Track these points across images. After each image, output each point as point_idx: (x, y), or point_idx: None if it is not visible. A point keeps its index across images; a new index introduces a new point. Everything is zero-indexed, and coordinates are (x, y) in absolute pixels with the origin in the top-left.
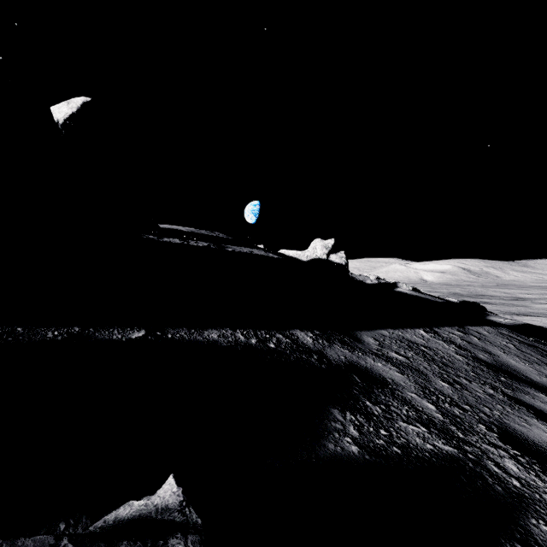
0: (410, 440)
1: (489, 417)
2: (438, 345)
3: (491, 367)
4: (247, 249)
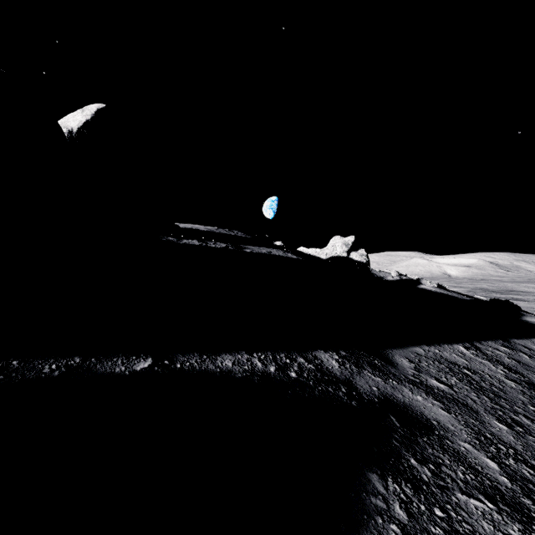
0: (476, 527)
1: None
2: (483, 367)
3: None
4: (265, 249)
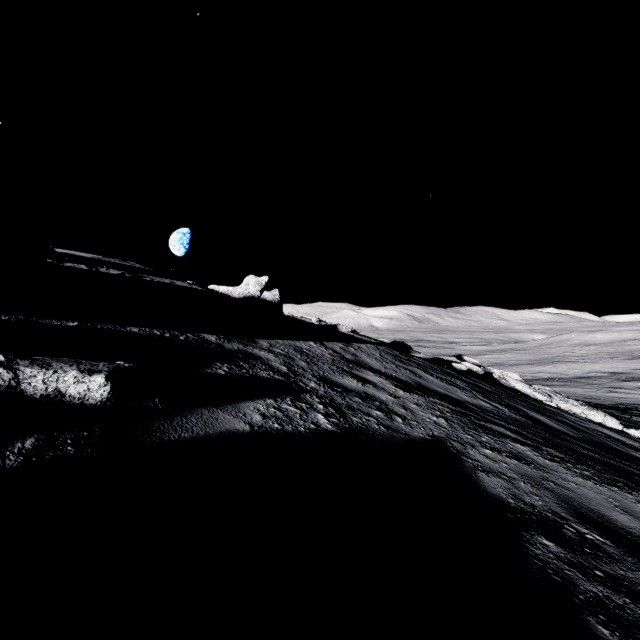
0: (259, 374)
1: (320, 374)
2: (318, 350)
3: (349, 361)
4: (168, 280)
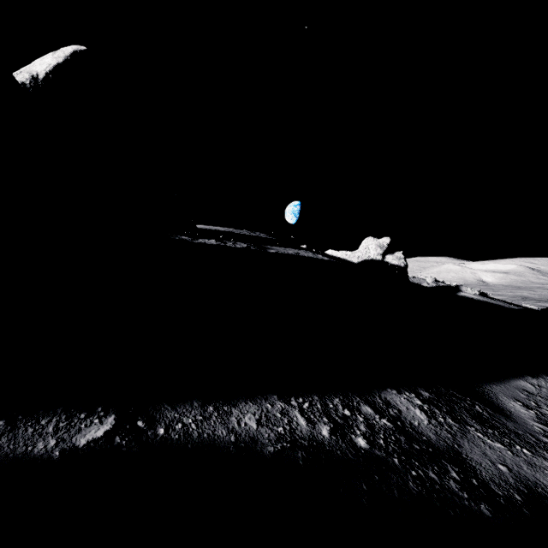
0: None
1: None
2: None
3: None
4: (292, 250)
